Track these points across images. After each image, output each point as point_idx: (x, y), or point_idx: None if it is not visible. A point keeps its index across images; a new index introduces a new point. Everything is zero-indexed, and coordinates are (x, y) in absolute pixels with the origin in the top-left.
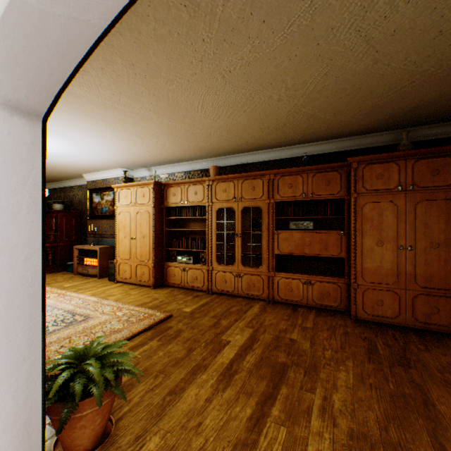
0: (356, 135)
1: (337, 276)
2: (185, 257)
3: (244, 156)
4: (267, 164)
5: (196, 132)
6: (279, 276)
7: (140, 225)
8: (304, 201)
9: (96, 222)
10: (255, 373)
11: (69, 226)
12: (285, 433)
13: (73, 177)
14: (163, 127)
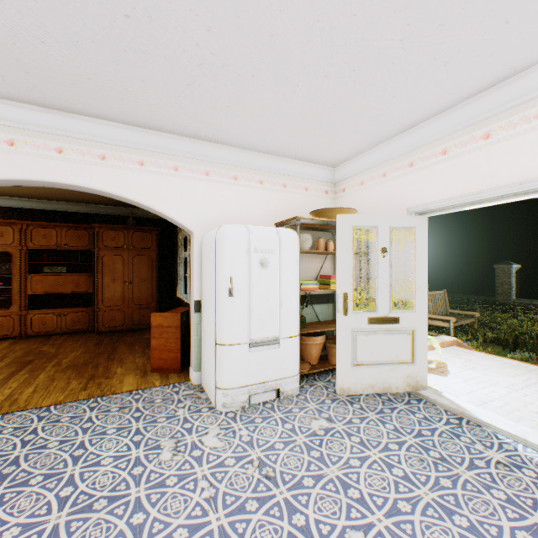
0: (105, 205)
1: (88, 306)
2: None
3: None
4: (21, 211)
5: None
6: (34, 313)
7: None
8: (60, 249)
9: None
10: (7, 367)
11: None
12: (29, 375)
13: None
14: None
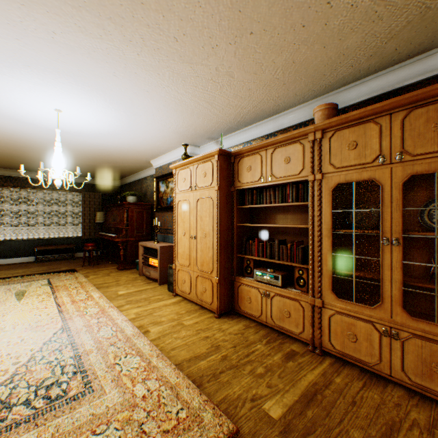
0: None
1: None
2: (267, 273)
3: (393, 72)
4: None
5: (293, 2)
6: None
7: (201, 218)
8: None
9: (162, 215)
10: None
11: (140, 220)
12: None
13: (144, 167)
14: (220, 4)
